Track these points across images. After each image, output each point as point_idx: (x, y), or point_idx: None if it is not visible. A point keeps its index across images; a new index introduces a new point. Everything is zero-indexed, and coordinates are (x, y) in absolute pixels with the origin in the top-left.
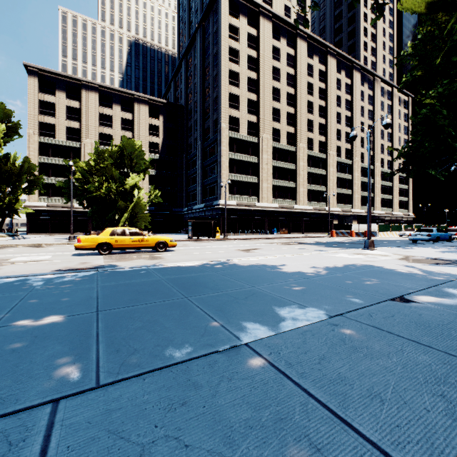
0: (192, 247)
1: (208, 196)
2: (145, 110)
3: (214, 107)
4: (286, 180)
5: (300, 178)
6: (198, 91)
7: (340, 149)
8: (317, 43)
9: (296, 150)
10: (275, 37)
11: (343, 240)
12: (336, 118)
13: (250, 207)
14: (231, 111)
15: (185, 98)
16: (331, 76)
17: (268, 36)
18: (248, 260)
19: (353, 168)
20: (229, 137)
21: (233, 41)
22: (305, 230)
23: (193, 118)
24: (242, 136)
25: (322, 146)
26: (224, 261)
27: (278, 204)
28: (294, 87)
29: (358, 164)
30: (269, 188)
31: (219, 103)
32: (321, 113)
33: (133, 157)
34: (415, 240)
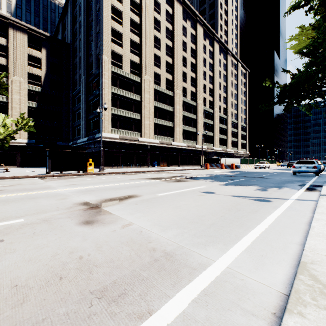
0: None
1: (92, 129)
2: (23, 38)
3: (97, 41)
4: (165, 120)
5: (176, 119)
6: (82, 27)
7: (206, 100)
8: (189, 11)
9: (174, 95)
10: None
11: (226, 173)
12: (203, 75)
13: (133, 141)
14: (114, 47)
15: (71, 37)
16: (200, 41)
17: None
18: None
19: (214, 116)
20: (112, 71)
21: None
22: (180, 164)
23: (78, 56)
24: (125, 73)
25: (193, 95)
26: None
27: (159, 140)
28: (172, 41)
29: (217, 113)
30: (151, 125)
31: (101, 35)
32: (192, 68)
33: None
34: (300, 172)
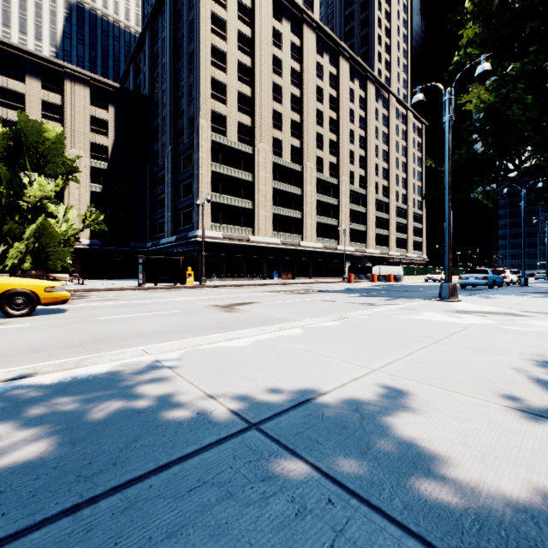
0: (123, 301)
1: (182, 224)
2: (84, 93)
3: (190, 97)
4: (290, 208)
5: (307, 206)
6: (168, 74)
7: (354, 175)
8: (327, 38)
9: (302, 170)
10: (276, 16)
11: (371, 287)
12: (349, 136)
13: (243, 242)
14: (215, 105)
15: (149, 86)
16: (344, 83)
17: (267, 11)
18: (218, 349)
19: (367, 200)
20: (212, 141)
21: (217, 5)
22: (313, 275)
23: (160, 115)
24: (231, 142)
25: (333, 168)
26: (117, 366)
27: (280, 239)
28: (300, 88)
29: (372, 195)
30: (268, 217)
31: (197, 90)
32: (332, 127)
33: (41, 148)
34: (467, 284)
